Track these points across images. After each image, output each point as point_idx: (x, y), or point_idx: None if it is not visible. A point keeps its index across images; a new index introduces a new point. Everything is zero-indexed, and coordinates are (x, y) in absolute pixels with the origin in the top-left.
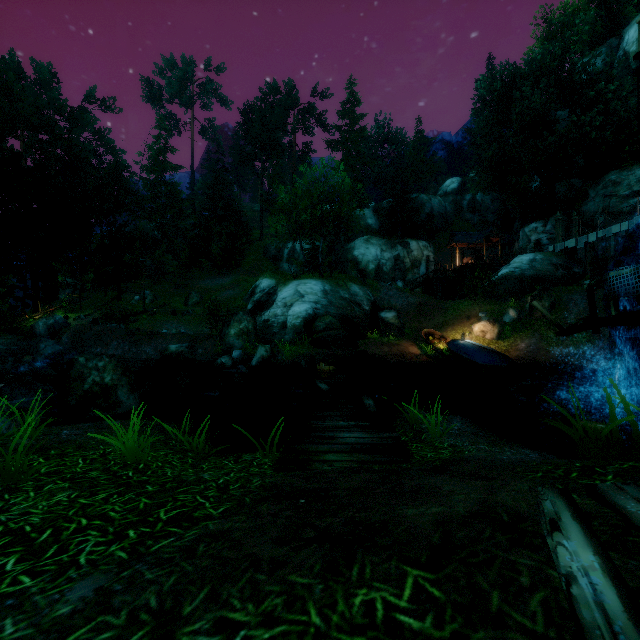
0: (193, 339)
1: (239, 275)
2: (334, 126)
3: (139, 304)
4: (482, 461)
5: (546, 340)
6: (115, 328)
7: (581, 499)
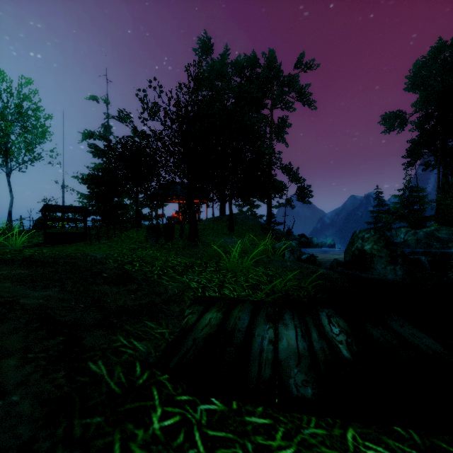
0: None
1: None
2: None
3: None
4: None
5: None
6: None
7: None
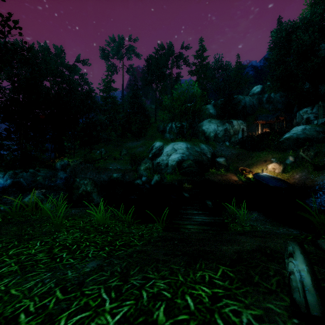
0: (124, 171)
1: (145, 140)
2: (192, 63)
3: (99, 155)
4: (265, 232)
5: (311, 173)
6: (89, 166)
7: (308, 247)
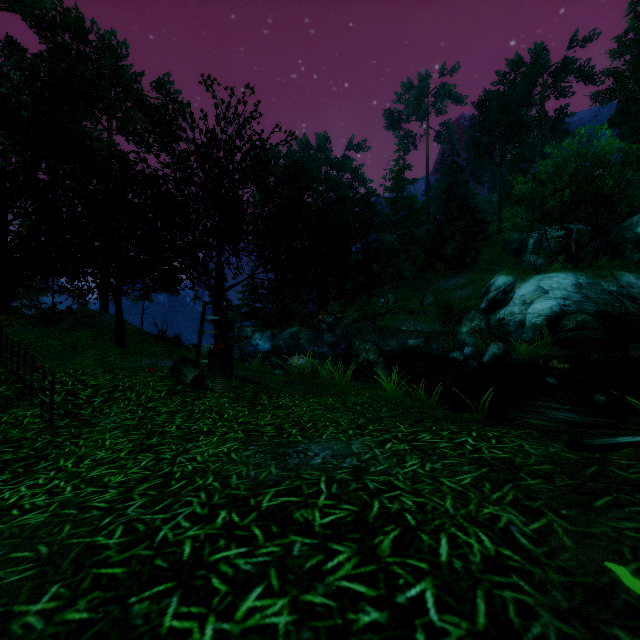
0: (428, 335)
1: (473, 274)
2: (603, 72)
3: (384, 306)
4: None
5: None
6: (369, 325)
7: None
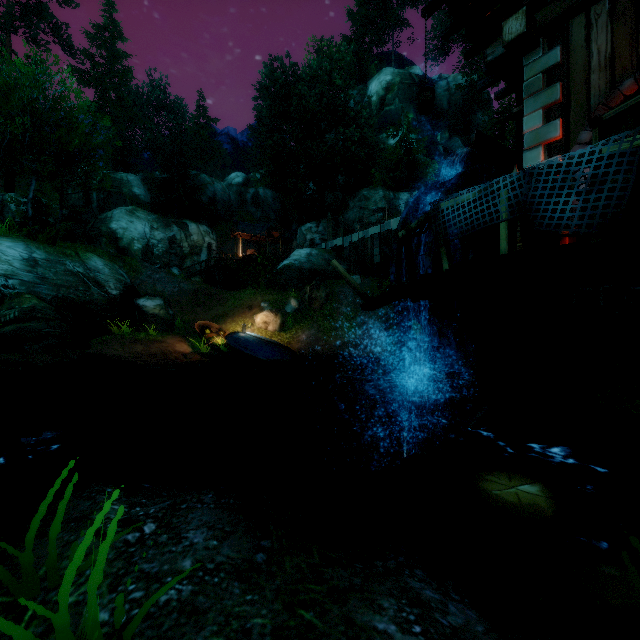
0: None
1: None
2: (82, 50)
3: None
4: None
5: (323, 331)
6: None
7: None
